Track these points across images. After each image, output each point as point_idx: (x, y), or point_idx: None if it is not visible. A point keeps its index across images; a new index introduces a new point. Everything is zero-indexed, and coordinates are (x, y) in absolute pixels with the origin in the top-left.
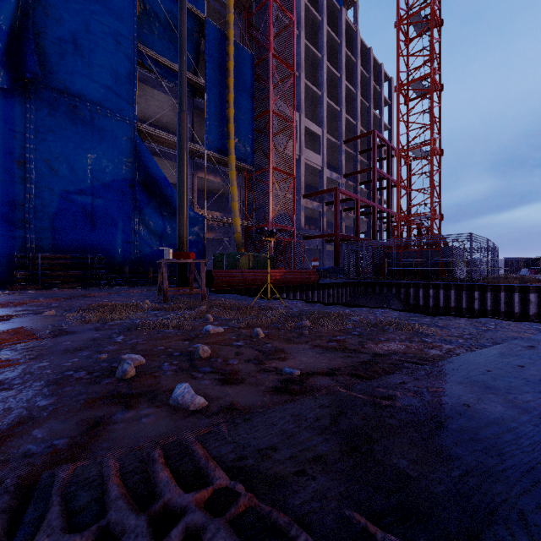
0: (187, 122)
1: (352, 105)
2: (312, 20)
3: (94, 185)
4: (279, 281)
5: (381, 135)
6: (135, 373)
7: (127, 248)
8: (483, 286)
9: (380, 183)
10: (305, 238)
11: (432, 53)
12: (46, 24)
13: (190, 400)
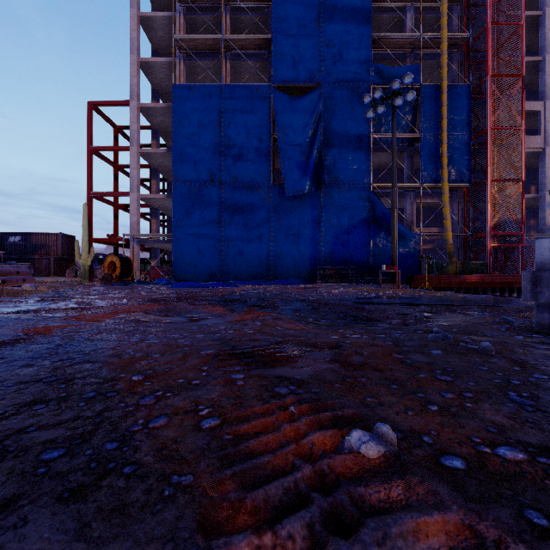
0: (396, 193)
1: None
2: None
3: (348, 227)
4: (475, 284)
5: None
6: (366, 294)
7: (366, 261)
8: None
9: None
10: None
11: None
12: (328, 151)
13: (373, 295)
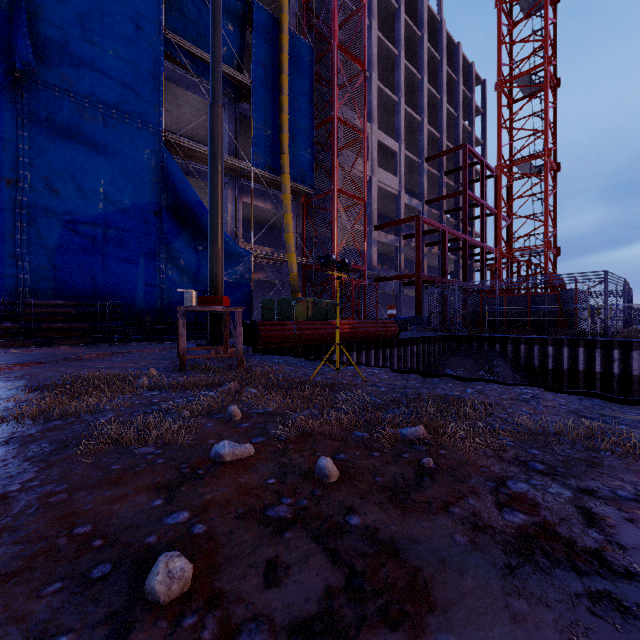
0: (222, 118)
1: (435, 114)
2: (386, 8)
3: (107, 211)
4: (347, 336)
5: (474, 150)
6: None
7: (150, 292)
8: (626, 343)
9: (471, 212)
10: (378, 280)
11: (546, 37)
12: (44, 1)
13: None
